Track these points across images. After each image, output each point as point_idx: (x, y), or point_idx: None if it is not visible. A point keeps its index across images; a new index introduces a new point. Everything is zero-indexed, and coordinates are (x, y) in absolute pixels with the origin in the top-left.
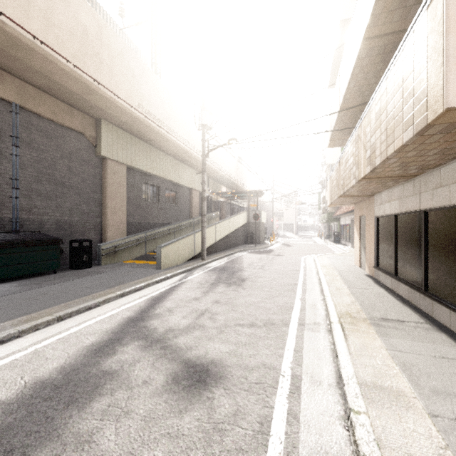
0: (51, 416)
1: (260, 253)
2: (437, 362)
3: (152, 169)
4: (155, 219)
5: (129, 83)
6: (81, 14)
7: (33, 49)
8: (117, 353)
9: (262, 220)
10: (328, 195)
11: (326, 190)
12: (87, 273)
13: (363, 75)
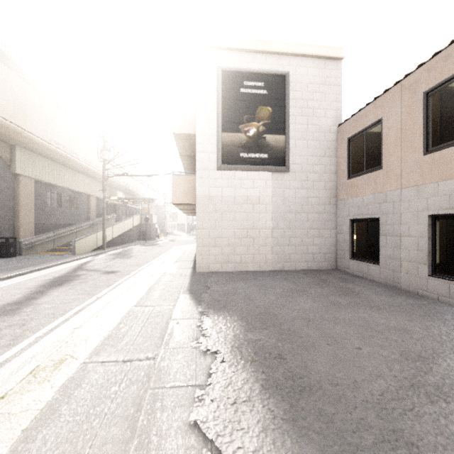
0: (70, 278)
1: (148, 246)
2: (182, 265)
3: (56, 181)
4: (57, 221)
5: (44, 125)
6: (14, 86)
7: None
8: (78, 273)
9: (153, 222)
10: None
11: None
12: (19, 259)
13: (186, 162)
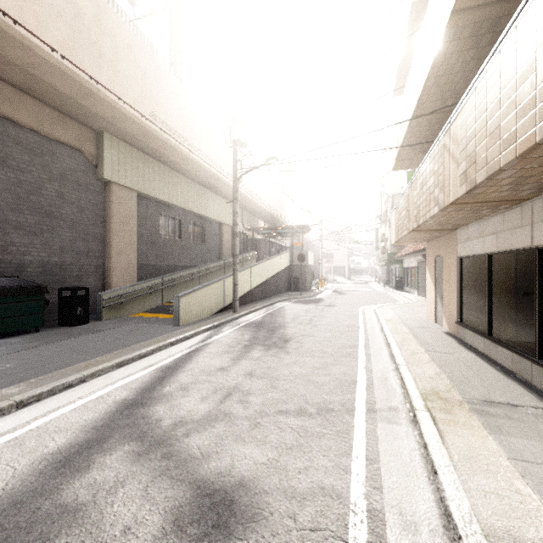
0: None
1: (306, 303)
2: None
3: (172, 198)
4: (175, 261)
5: (139, 84)
6: None
7: (2, 30)
8: (92, 466)
9: (309, 262)
10: (392, 230)
11: (386, 226)
12: (80, 331)
13: (446, 68)
